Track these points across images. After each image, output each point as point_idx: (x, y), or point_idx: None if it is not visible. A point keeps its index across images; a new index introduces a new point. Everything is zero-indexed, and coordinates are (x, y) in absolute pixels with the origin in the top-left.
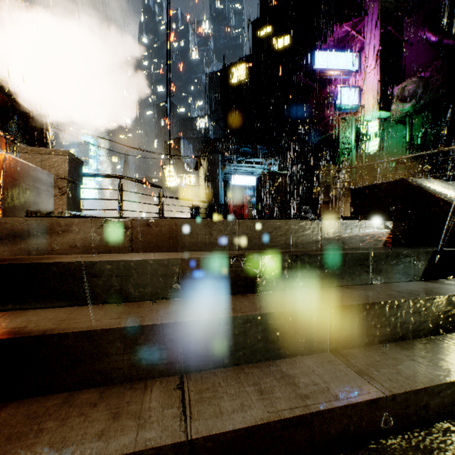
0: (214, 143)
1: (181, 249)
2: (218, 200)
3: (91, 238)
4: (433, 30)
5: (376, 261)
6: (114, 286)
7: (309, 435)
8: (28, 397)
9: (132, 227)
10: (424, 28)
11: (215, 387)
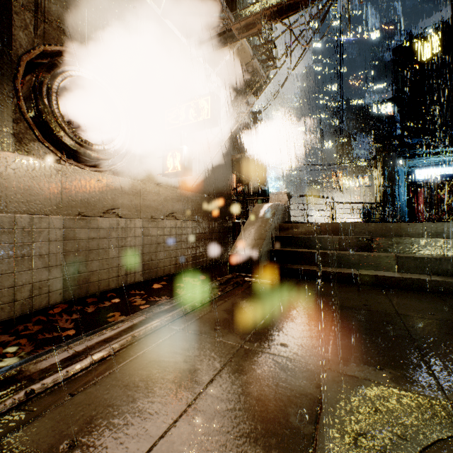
0: (390, 143)
1: (340, 235)
2: (395, 198)
3: (306, 230)
4: None
5: (449, 244)
6: (316, 244)
7: (371, 280)
8: (299, 265)
9: (320, 226)
10: None
11: (346, 270)
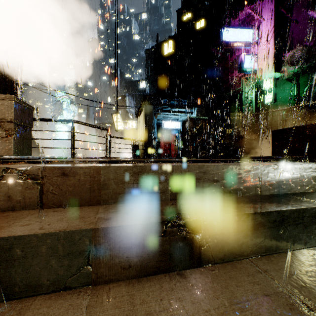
0: (149, 98)
1: (104, 202)
2: (153, 139)
3: None
4: None
5: None
6: None
7: None
8: None
9: (43, 177)
10: (309, 8)
11: None
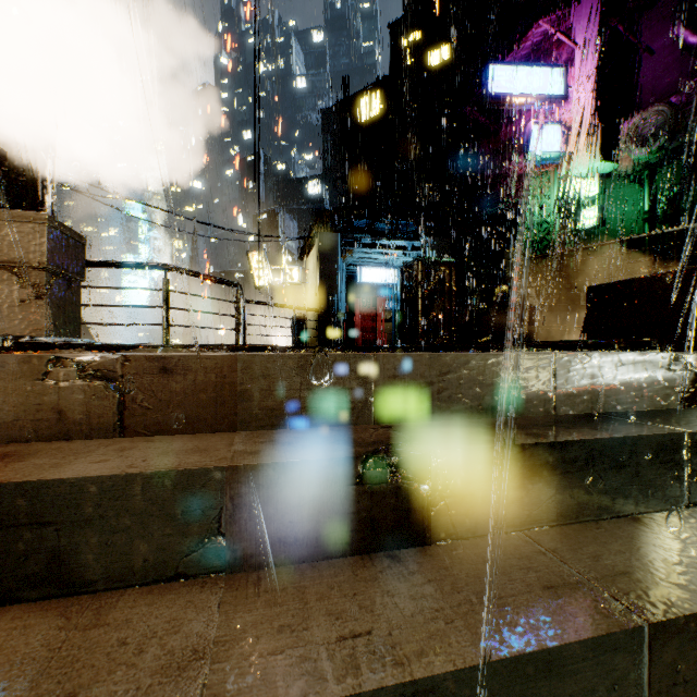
0: (330, 216)
1: (244, 425)
2: (337, 306)
3: (19, 404)
4: (692, 26)
5: None
6: (36, 552)
7: None
8: None
9: (124, 376)
10: (677, 22)
11: None
